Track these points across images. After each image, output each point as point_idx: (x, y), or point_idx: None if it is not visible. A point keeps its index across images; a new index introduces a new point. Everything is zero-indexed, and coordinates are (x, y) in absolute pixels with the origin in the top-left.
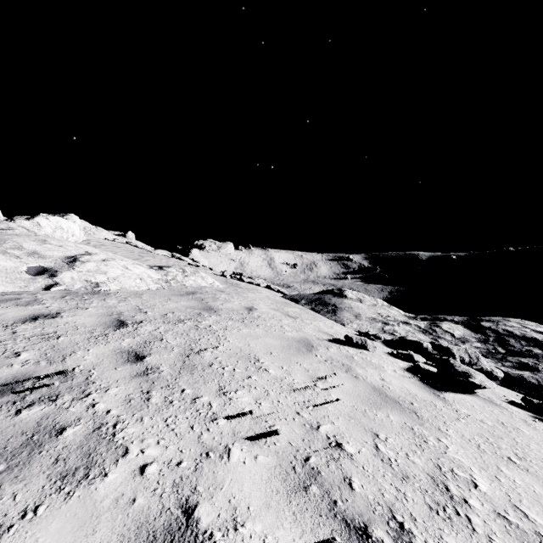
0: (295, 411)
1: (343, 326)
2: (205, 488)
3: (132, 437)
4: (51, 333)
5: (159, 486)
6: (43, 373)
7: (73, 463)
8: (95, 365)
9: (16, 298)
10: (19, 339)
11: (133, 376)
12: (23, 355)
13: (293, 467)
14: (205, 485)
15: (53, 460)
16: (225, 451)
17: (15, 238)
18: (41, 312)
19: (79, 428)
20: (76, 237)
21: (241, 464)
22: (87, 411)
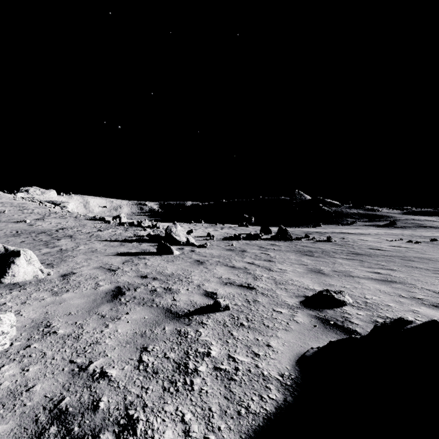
0: None
1: None
2: None
3: None
4: None
5: None
6: None
7: None
8: None
9: None
10: None
11: None
12: None
13: None
14: None
15: None
16: None
17: None
18: None
19: None
20: None
21: None
22: None
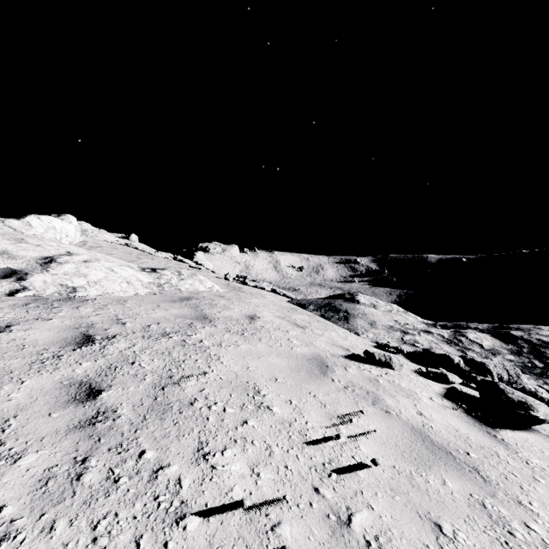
0: (312, 485)
1: (357, 335)
2: None
3: None
4: None
5: None
6: None
7: None
8: (20, 409)
9: None
10: None
11: (71, 427)
12: None
13: None
14: None
15: None
16: None
17: None
18: None
19: None
20: (71, 238)
21: None
22: None
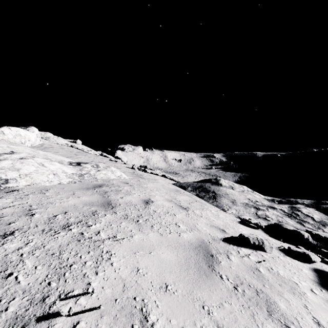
0: None
1: (224, 212)
2: None
3: None
4: None
5: None
6: None
7: None
8: None
9: None
10: None
11: None
12: None
13: None
14: None
15: None
16: None
17: None
18: None
19: None
20: (32, 142)
21: None
22: None
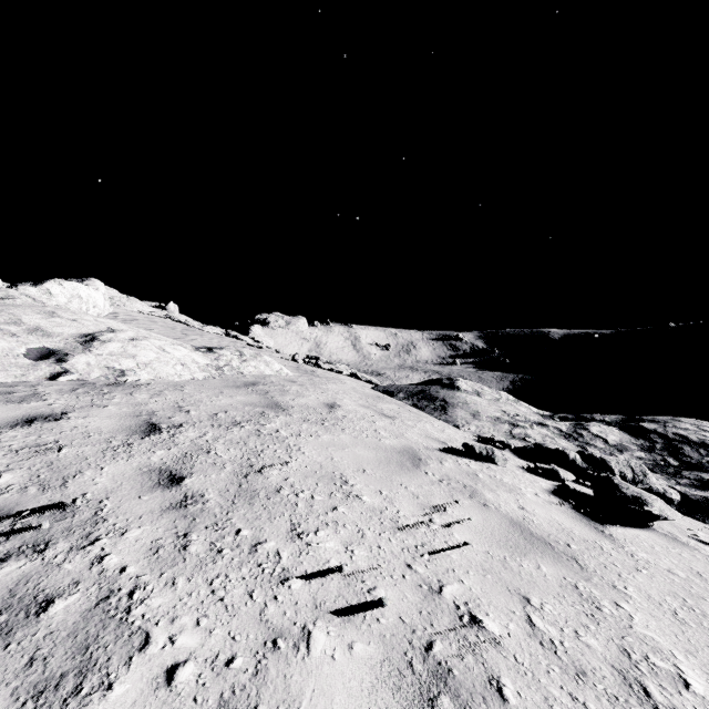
0: (405, 562)
1: (457, 428)
2: (272, 708)
3: (158, 614)
4: (50, 443)
5: (196, 707)
6: (30, 506)
7: (58, 665)
8: (109, 492)
9: (7, 391)
10: (1, 453)
11: (165, 509)
12: (4, 478)
13: (410, 663)
14: (272, 703)
15: (27, 660)
16: (302, 637)
17: (12, 310)
18: (39, 412)
19: (74, 599)
20: (99, 310)
21: (328, 660)
22: (91, 568)
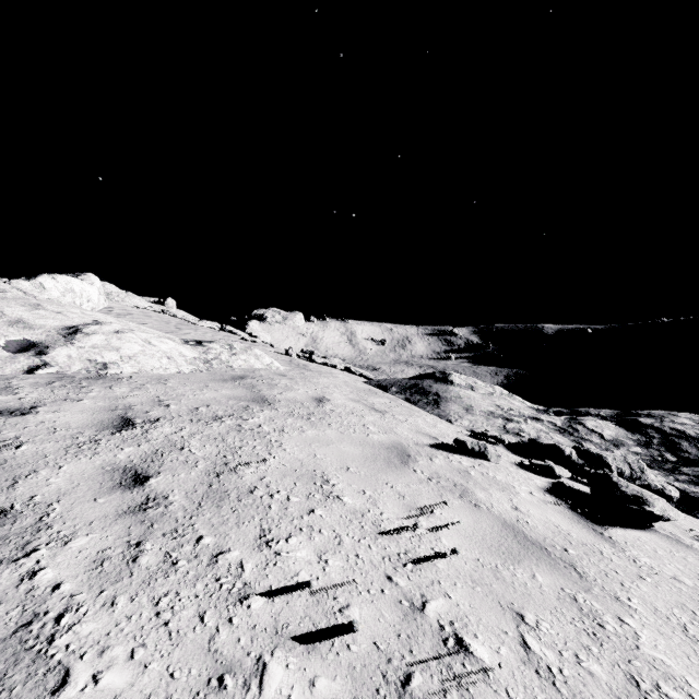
0: (385, 573)
1: (449, 423)
2: None
3: (85, 643)
4: (9, 440)
5: None
6: None
7: None
8: (62, 493)
9: None
10: None
11: (121, 513)
12: None
13: None
14: None
15: None
16: (255, 671)
17: None
18: (7, 406)
19: None
20: (93, 304)
21: None
22: (18, 586)
